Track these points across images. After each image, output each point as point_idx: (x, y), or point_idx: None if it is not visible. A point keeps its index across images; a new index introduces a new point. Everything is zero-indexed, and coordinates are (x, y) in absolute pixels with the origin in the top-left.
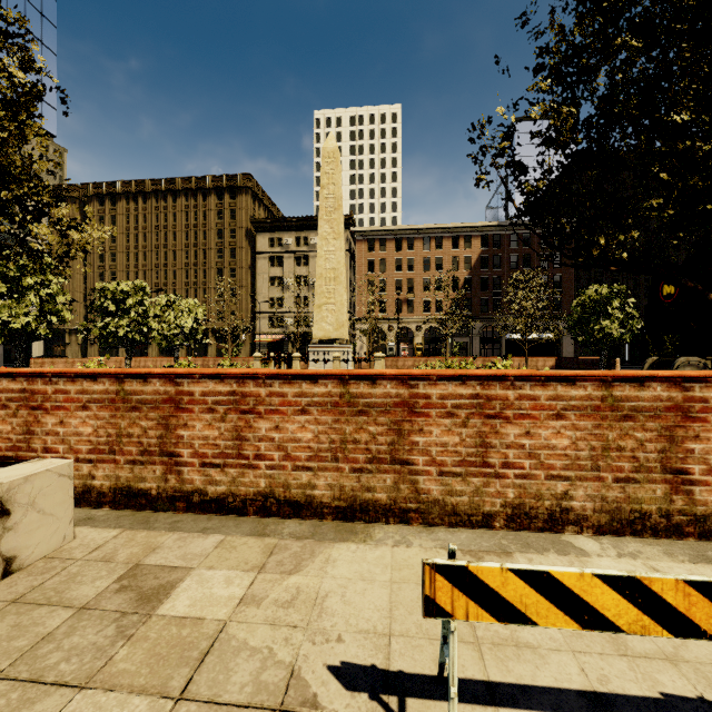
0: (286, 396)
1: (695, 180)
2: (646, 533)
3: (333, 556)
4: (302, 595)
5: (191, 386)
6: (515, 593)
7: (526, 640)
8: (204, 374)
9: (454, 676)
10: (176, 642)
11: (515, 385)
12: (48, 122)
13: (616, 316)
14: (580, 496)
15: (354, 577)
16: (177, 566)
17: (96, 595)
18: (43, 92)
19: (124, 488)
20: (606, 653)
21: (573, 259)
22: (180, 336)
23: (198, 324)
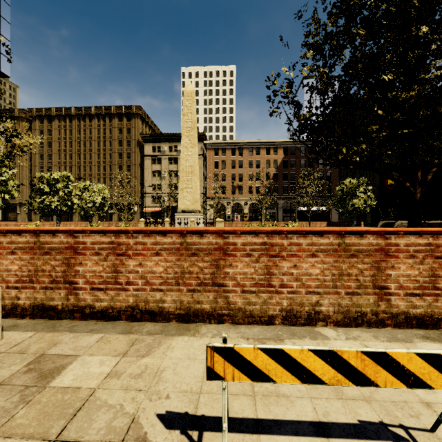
0: (146, 244)
1: (397, 115)
2: (364, 325)
3: (172, 345)
4: (148, 370)
5: (85, 238)
6: (262, 363)
7: (284, 392)
8: (92, 230)
9: (225, 417)
10: (59, 404)
11: (288, 236)
12: (4, 68)
13: (362, 197)
14: (326, 304)
15: (183, 358)
16: (69, 355)
17: (10, 375)
18: (1, 48)
19: (39, 305)
20: (330, 398)
21: (328, 161)
22: (93, 208)
23: (105, 200)
